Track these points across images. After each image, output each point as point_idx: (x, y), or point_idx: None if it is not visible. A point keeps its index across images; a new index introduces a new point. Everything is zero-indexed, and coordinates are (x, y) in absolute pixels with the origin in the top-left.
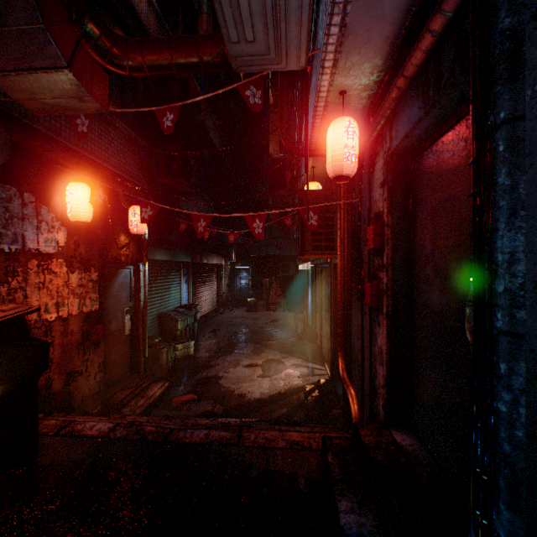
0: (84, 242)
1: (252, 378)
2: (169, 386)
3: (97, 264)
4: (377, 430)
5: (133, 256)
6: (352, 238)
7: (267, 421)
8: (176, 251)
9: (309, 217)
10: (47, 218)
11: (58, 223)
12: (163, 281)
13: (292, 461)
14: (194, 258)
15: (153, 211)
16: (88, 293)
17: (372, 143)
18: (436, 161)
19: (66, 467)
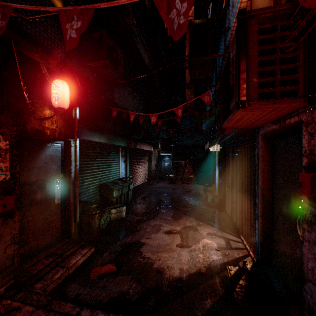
0: None
1: (171, 248)
2: (95, 251)
3: (9, 132)
4: None
5: (62, 131)
6: None
7: None
8: (113, 136)
9: None
10: None
11: None
12: (104, 159)
13: None
14: (130, 144)
15: (2, 18)
16: None
17: None
18: None
19: None
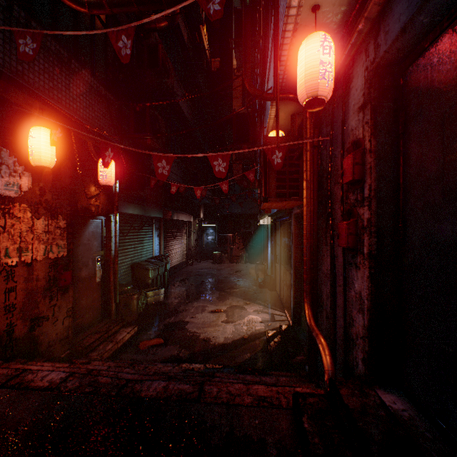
0: (51, 190)
1: (217, 324)
2: (139, 330)
3: (65, 212)
4: (359, 389)
5: (104, 207)
6: (318, 182)
7: (231, 368)
8: (148, 206)
9: (275, 157)
10: (8, 161)
11: (21, 168)
12: (136, 234)
13: (260, 423)
14: (165, 214)
15: (113, 152)
16: (55, 239)
17: (346, 67)
18: (448, 52)
19: (0, 428)
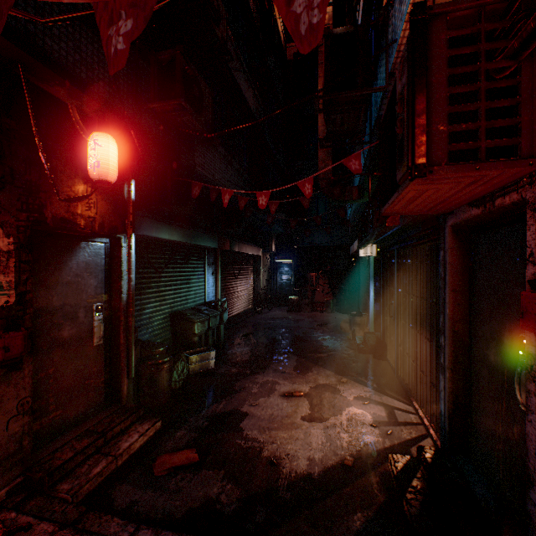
0: None
1: (294, 422)
2: (163, 427)
3: (14, 223)
4: None
5: (106, 221)
6: None
7: None
8: (195, 231)
9: None
10: None
11: None
12: (178, 270)
13: None
14: (222, 244)
15: None
16: None
17: None
18: None
19: None
